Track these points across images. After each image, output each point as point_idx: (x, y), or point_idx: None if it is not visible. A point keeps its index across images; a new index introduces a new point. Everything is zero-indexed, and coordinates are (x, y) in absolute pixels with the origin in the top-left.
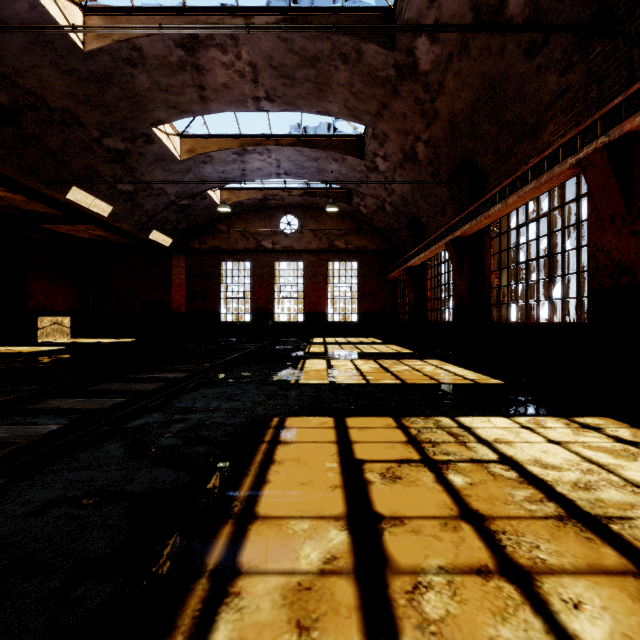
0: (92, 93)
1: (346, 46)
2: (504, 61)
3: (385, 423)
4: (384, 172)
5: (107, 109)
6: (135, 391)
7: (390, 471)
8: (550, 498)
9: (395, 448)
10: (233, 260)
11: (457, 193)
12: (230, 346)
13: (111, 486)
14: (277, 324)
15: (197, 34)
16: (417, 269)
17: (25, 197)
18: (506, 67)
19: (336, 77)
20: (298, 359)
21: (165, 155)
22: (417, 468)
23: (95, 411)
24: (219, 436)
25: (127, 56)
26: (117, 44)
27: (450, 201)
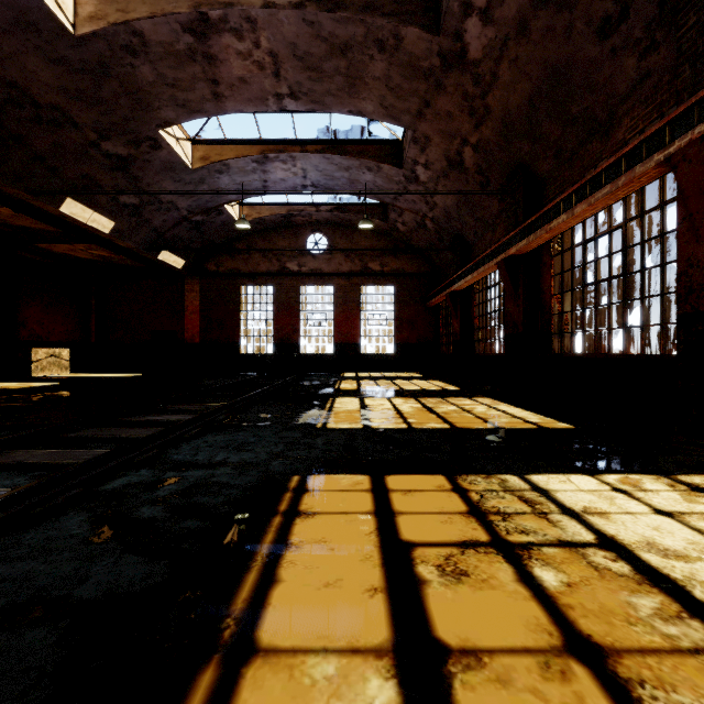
0: (86, 87)
1: (383, 30)
2: (571, 44)
3: (436, 484)
4: (425, 183)
5: (105, 107)
6: (125, 438)
7: (451, 562)
8: (691, 612)
9: (453, 523)
10: (254, 284)
11: (511, 205)
12: (249, 382)
13: (52, 589)
14: (303, 356)
15: (208, 16)
16: (462, 294)
17: (12, 210)
18: (573, 51)
19: (371, 69)
20: (326, 397)
21: (174, 163)
22: (488, 556)
23: (67, 466)
24: (219, 504)
25: (126, 42)
26: (114, 27)
27: (501, 215)
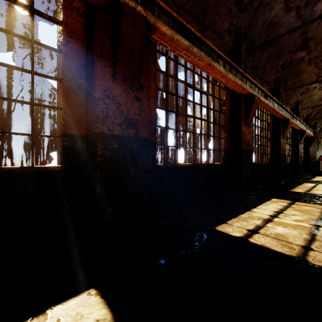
0: None
1: None
2: None
3: None
4: None
5: None
6: None
7: None
8: None
9: None
10: None
11: None
12: None
13: None
14: None
15: None
16: None
17: None
18: None
19: None
20: None
21: None
22: None
23: None
24: None
25: None
26: None
27: None
